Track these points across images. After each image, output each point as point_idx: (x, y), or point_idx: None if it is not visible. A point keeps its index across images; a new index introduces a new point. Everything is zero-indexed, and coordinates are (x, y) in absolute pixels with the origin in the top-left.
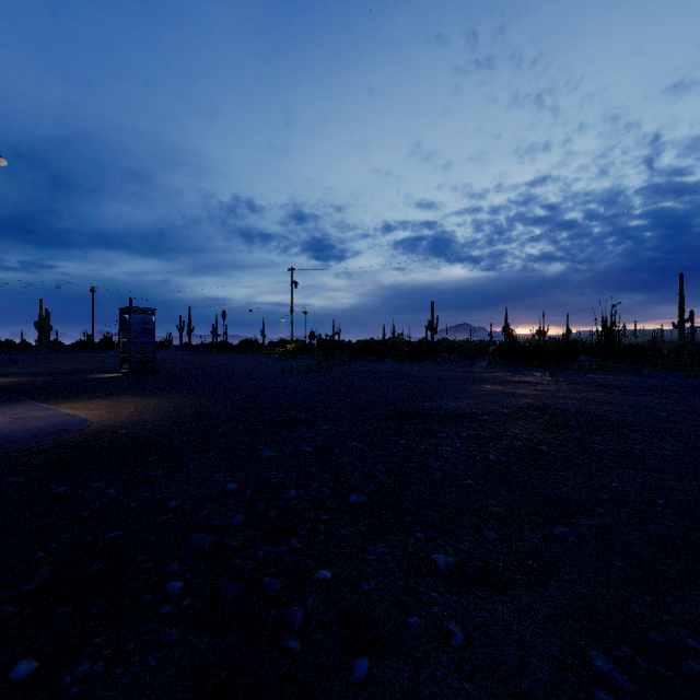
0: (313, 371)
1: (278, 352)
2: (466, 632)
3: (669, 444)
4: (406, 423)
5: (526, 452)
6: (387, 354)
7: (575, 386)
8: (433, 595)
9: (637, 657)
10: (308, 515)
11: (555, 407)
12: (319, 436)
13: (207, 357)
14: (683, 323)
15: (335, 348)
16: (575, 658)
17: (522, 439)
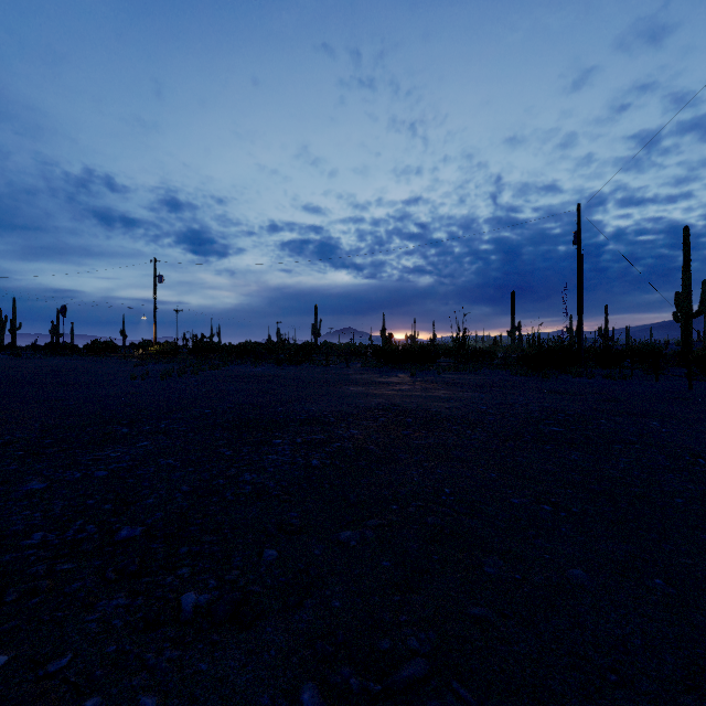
0: (173, 376)
1: (137, 355)
2: (163, 703)
3: (477, 434)
4: (245, 432)
5: (353, 453)
6: (265, 357)
7: (427, 385)
8: (147, 656)
9: (352, 678)
10: (37, 569)
11: (400, 405)
12: (128, 456)
13: (34, 361)
14: (514, 331)
15: (208, 351)
16: (286, 700)
17: (355, 439)
